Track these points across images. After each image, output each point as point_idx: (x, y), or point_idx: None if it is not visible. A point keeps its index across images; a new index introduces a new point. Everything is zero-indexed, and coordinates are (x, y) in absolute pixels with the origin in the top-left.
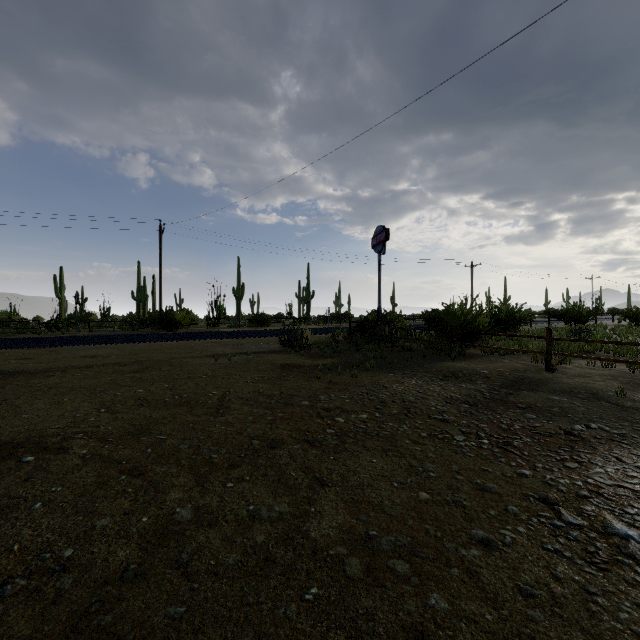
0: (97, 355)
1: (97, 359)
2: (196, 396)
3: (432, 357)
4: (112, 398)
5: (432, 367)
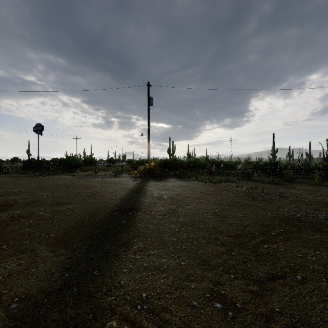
0: None
1: None
2: None
3: (65, 173)
4: None
5: (66, 174)
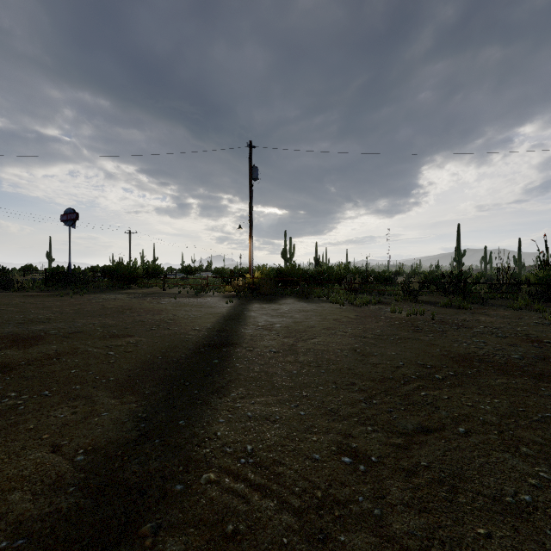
0: None
1: None
2: (6, 303)
3: (114, 290)
4: None
5: (116, 292)
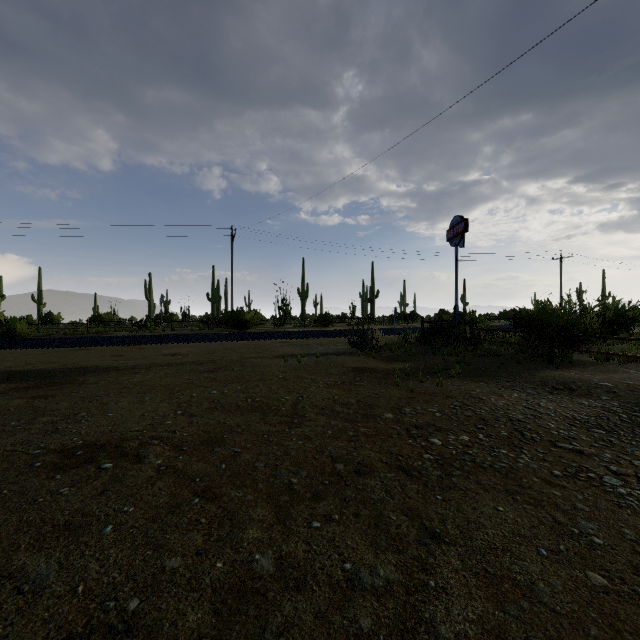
0: (177, 353)
1: (177, 357)
2: (268, 401)
3: (528, 364)
4: (188, 399)
5: (532, 376)
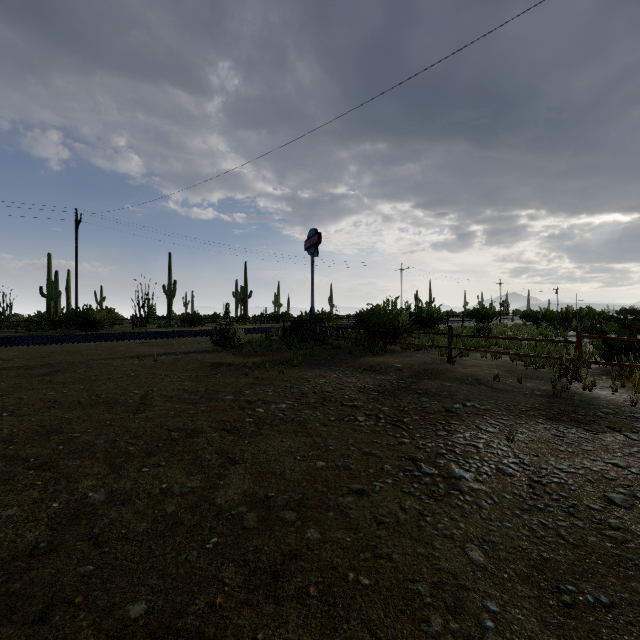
0: None
1: None
2: (116, 396)
3: (357, 353)
4: (16, 402)
5: (355, 362)
